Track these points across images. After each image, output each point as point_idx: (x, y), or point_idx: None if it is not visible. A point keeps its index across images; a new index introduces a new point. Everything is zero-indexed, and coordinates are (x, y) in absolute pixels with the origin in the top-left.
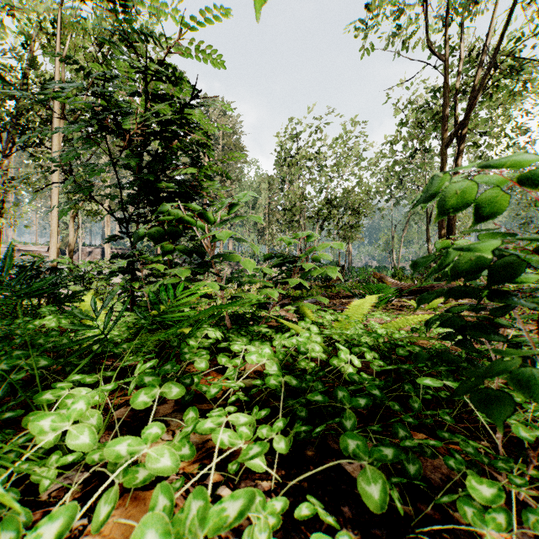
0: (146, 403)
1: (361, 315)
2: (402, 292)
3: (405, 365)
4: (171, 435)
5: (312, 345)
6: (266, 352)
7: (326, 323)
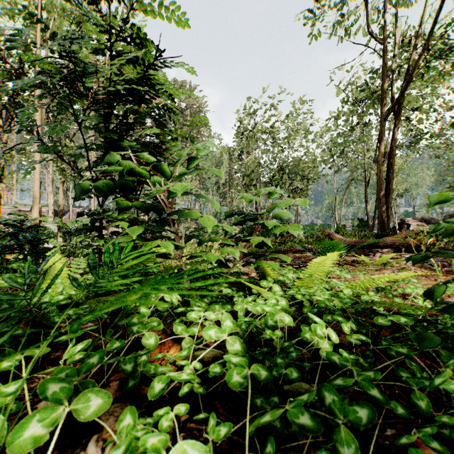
0: (37, 439)
1: (322, 273)
2: (355, 248)
3: (402, 347)
4: (100, 448)
5: (281, 316)
6: (227, 325)
7: (286, 280)
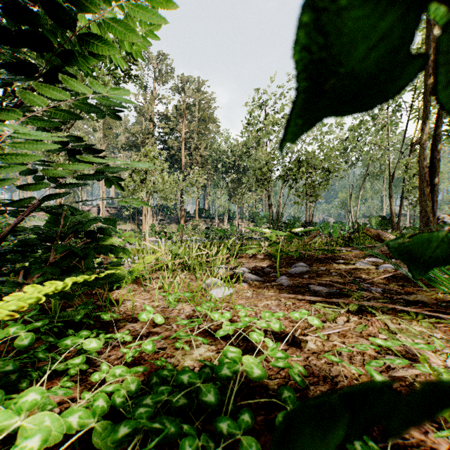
0: None
1: None
2: None
3: None
4: None
5: None
6: None
7: None
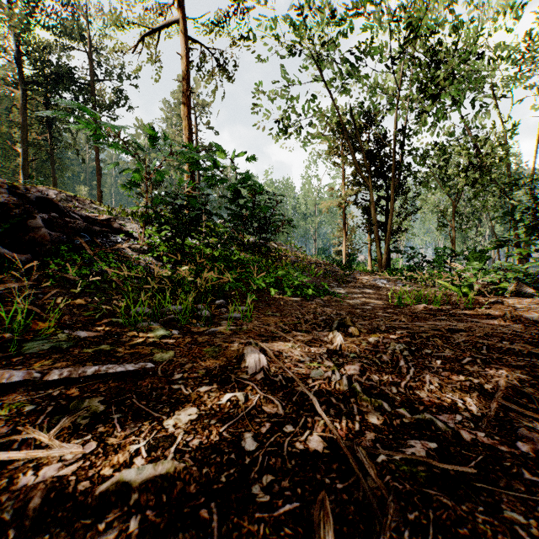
0: None
1: None
2: None
3: None
4: None
5: None
6: None
7: None
